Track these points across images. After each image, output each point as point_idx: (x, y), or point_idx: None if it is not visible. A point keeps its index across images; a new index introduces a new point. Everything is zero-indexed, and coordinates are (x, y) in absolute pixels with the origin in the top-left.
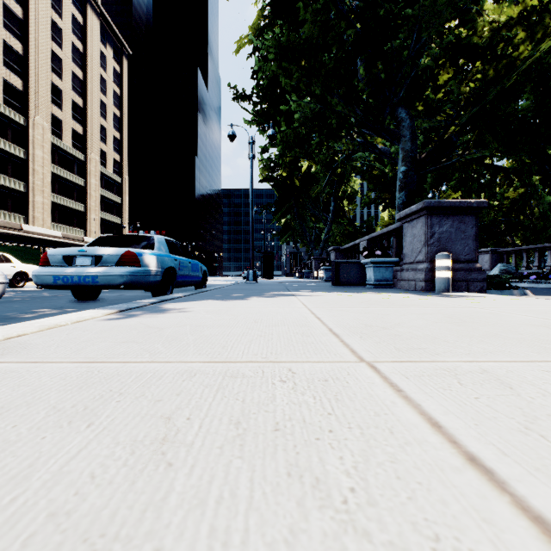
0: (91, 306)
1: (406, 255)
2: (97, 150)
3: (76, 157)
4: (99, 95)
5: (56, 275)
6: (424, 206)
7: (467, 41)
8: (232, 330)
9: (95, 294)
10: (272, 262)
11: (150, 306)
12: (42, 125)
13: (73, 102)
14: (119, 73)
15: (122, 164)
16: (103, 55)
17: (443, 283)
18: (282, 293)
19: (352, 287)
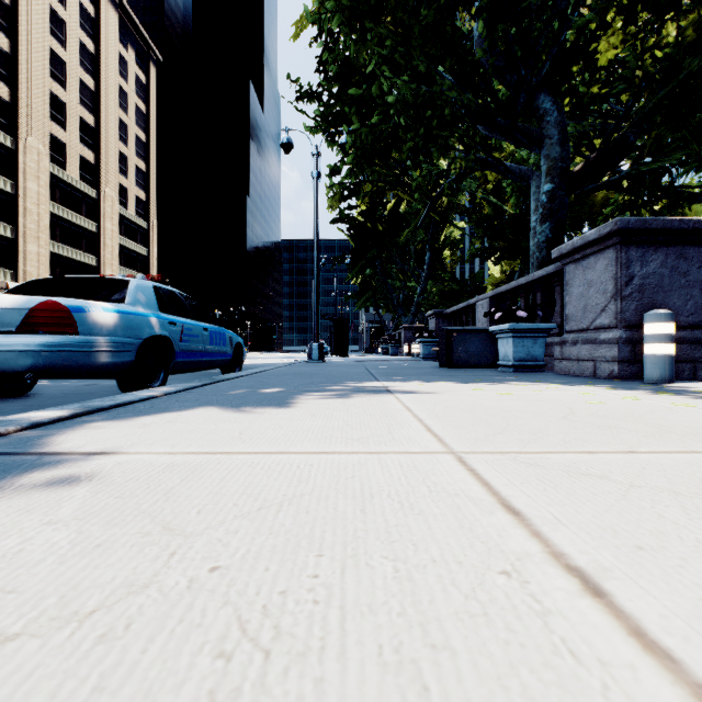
0: None
1: (572, 317)
2: (114, 184)
3: (85, 193)
4: (117, 111)
5: None
6: (616, 227)
7: None
8: None
9: (24, 386)
10: (346, 332)
11: None
12: (37, 148)
13: (81, 120)
14: (144, 84)
15: (149, 203)
16: (123, 59)
17: (662, 366)
18: (365, 384)
19: (475, 369)
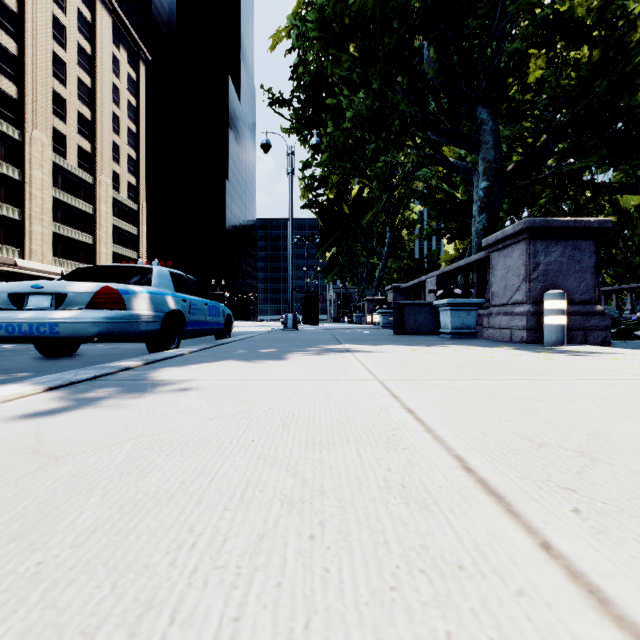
0: (51, 368)
1: (496, 294)
2: (109, 171)
3: (82, 179)
4: (111, 106)
5: None
6: (525, 226)
7: (572, 16)
8: (221, 465)
9: (72, 348)
10: (316, 304)
11: (116, 374)
12: (41, 140)
13: (79, 114)
14: (135, 81)
15: (139, 188)
16: (116, 59)
17: (556, 333)
18: (331, 346)
19: (421, 336)
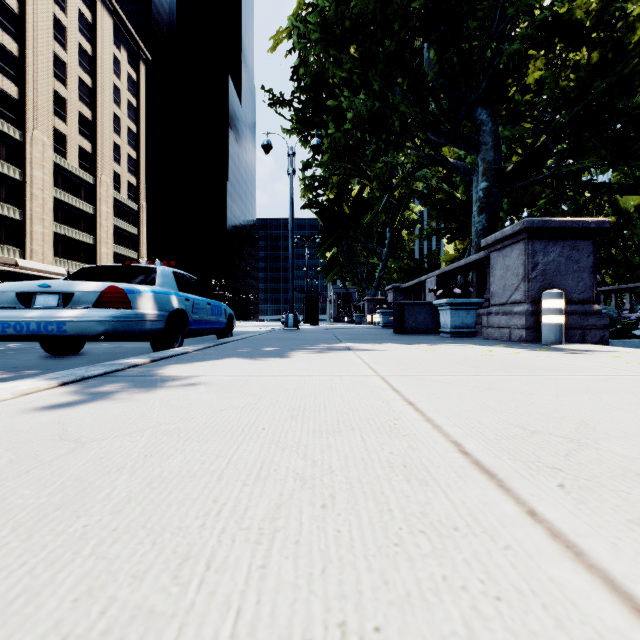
0: (58, 366)
1: (495, 293)
2: (109, 171)
3: (83, 179)
4: (111, 106)
5: (5, 320)
6: (523, 227)
7: (570, 18)
8: (236, 449)
9: (77, 347)
10: (317, 304)
11: (125, 370)
12: (42, 140)
13: (80, 115)
14: (135, 81)
15: (139, 188)
16: (116, 59)
17: (554, 332)
18: (333, 345)
19: (421, 335)
